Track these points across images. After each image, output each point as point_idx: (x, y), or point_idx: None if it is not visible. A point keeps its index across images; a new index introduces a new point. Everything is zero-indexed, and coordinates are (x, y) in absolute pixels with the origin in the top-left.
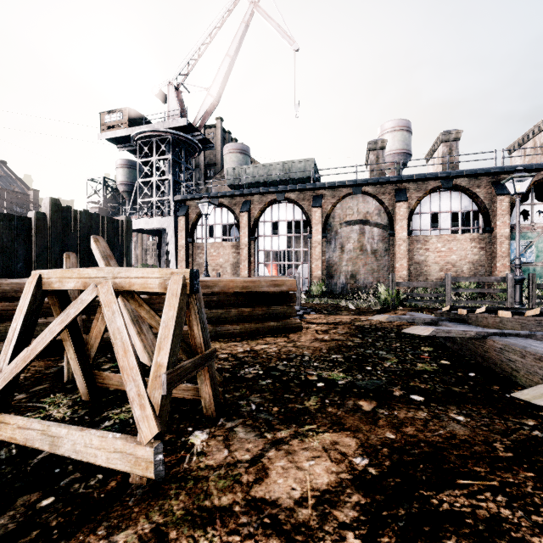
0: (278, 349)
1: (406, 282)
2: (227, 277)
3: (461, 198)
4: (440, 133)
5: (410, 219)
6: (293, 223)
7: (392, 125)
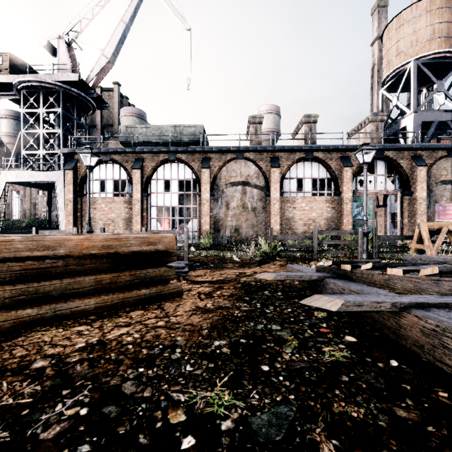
0: (141, 336)
1: (282, 236)
2: (119, 231)
3: (319, 168)
4: (303, 115)
5: (282, 182)
6: (184, 182)
7: (266, 109)
